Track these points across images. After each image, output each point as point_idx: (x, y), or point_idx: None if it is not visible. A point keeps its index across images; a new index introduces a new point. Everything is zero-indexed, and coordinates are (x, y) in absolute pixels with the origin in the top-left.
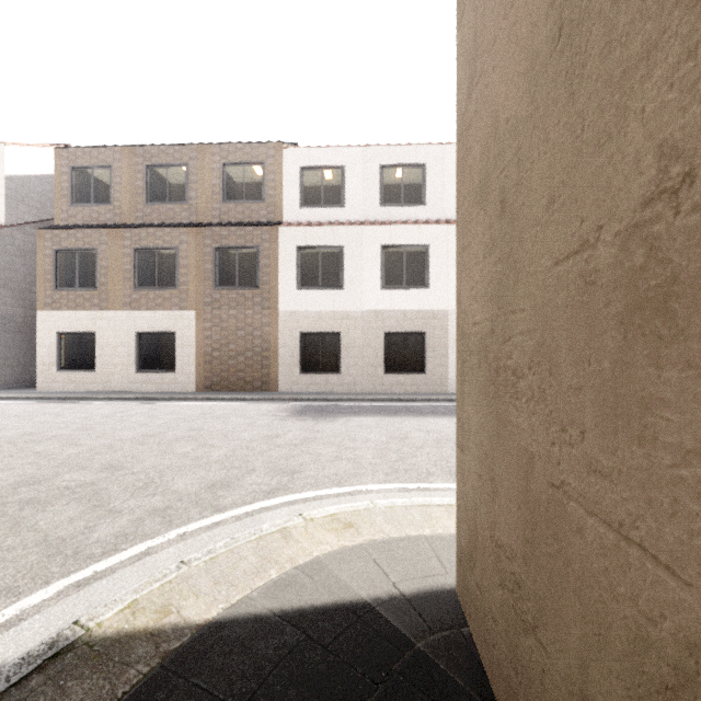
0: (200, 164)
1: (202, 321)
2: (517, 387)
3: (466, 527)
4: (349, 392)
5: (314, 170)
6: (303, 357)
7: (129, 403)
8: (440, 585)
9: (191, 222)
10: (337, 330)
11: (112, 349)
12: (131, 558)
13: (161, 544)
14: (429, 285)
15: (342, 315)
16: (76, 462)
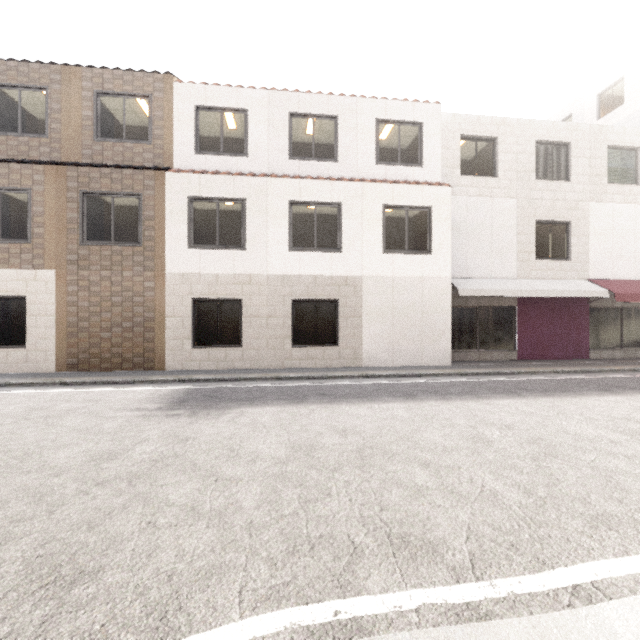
0: (66, 90)
1: (64, 283)
2: None
3: None
4: (253, 368)
5: (212, 111)
6: (198, 328)
7: None
8: None
9: (52, 161)
10: (238, 296)
11: None
12: None
13: None
14: (343, 248)
15: (244, 280)
16: None
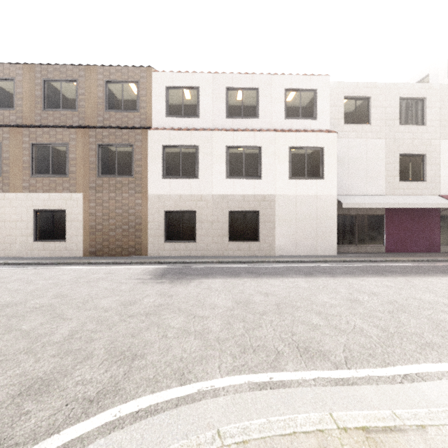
0: (88, 81)
1: (87, 201)
2: None
3: None
4: (203, 256)
5: (177, 89)
6: (168, 229)
7: (20, 268)
8: None
9: (80, 125)
10: (194, 209)
11: (13, 223)
12: None
13: None
14: (262, 176)
15: (197, 198)
16: None
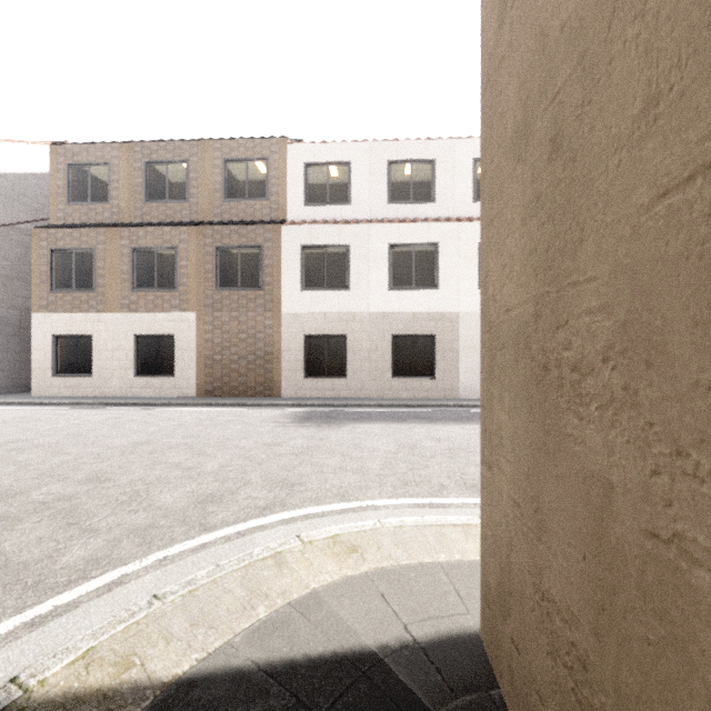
0: (201, 161)
1: (202, 323)
2: (581, 387)
3: (495, 563)
4: (356, 398)
5: (319, 166)
6: (308, 361)
7: (126, 409)
8: (461, 628)
9: (191, 221)
10: (343, 332)
11: (109, 353)
12: (100, 588)
13: (137, 571)
14: (439, 285)
15: (348, 318)
16: (58, 473)
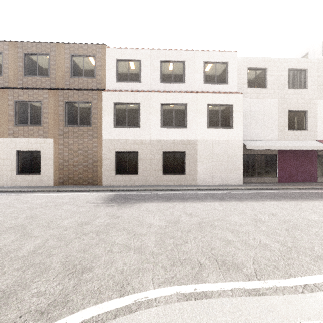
0: (57, 54)
1: (57, 144)
2: None
3: None
4: (143, 185)
5: (124, 61)
6: (117, 165)
7: (4, 195)
8: None
9: (51, 88)
10: (136, 150)
11: (1, 161)
12: None
13: None
14: (187, 126)
15: (139, 142)
16: None
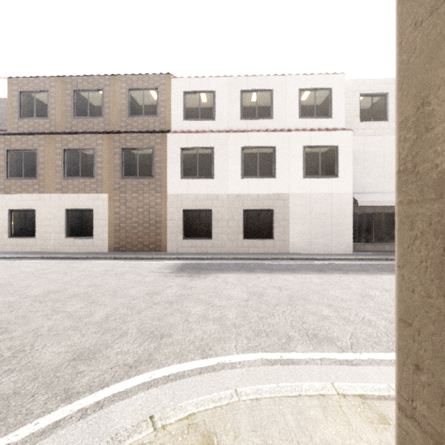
0: (112, 89)
1: (112, 201)
2: None
3: None
4: (218, 252)
5: (194, 93)
6: (185, 227)
7: (55, 261)
8: None
9: (105, 131)
10: (210, 207)
11: (47, 222)
12: None
13: None
14: (276, 175)
15: (213, 197)
16: None
